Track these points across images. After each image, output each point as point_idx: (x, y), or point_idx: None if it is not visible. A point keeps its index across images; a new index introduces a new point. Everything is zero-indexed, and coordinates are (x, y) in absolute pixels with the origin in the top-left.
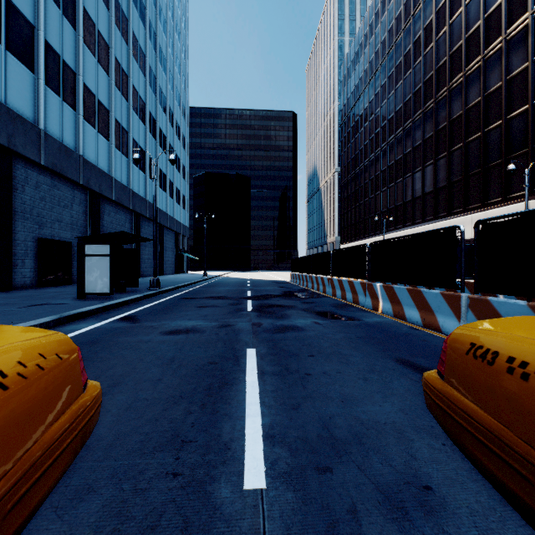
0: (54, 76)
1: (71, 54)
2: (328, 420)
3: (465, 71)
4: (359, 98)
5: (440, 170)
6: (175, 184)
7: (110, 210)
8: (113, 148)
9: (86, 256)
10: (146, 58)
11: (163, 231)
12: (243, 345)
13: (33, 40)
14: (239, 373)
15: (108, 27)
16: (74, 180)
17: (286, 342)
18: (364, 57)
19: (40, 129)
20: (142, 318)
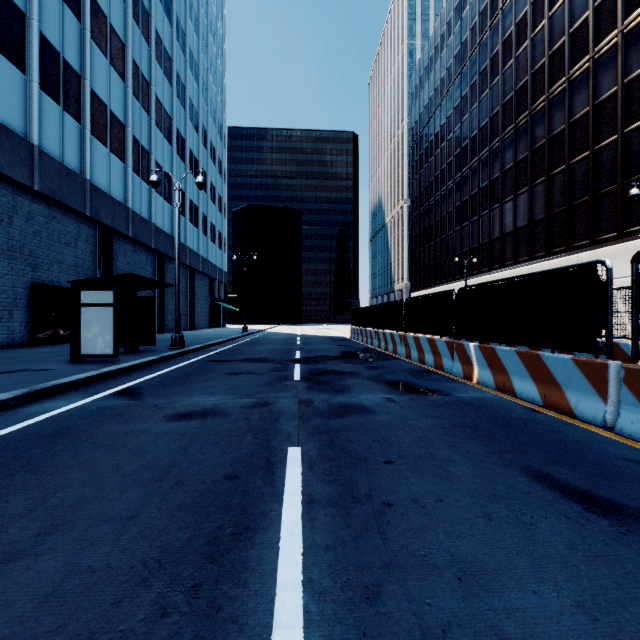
0: (52, 79)
1: (75, 52)
2: (442, 639)
3: (569, 75)
4: (435, 113)
5: (537, 200)
6: (209, 218)
7: (127, 249)
8: (130, 172)
9: (82, 306)
10: (173, 63)
11: (194, 275)
12: (283, 441)
13: (24, 31)
14: (271, 501)
15: (123, 21)
16: (79, 210)
17: (348, 434)
18: (441, 62)
19: (33, 144)
20: (148, 391)
